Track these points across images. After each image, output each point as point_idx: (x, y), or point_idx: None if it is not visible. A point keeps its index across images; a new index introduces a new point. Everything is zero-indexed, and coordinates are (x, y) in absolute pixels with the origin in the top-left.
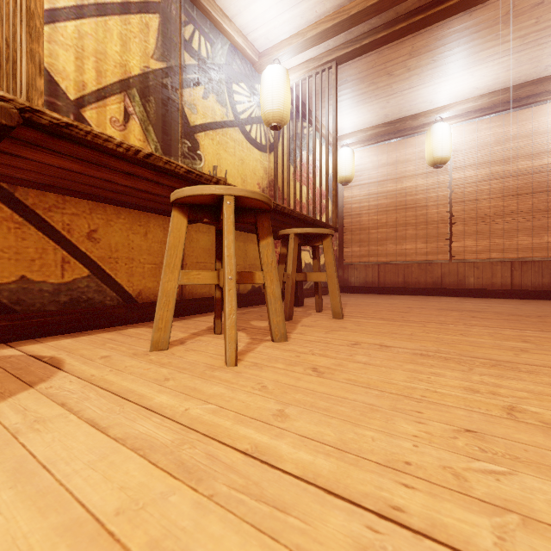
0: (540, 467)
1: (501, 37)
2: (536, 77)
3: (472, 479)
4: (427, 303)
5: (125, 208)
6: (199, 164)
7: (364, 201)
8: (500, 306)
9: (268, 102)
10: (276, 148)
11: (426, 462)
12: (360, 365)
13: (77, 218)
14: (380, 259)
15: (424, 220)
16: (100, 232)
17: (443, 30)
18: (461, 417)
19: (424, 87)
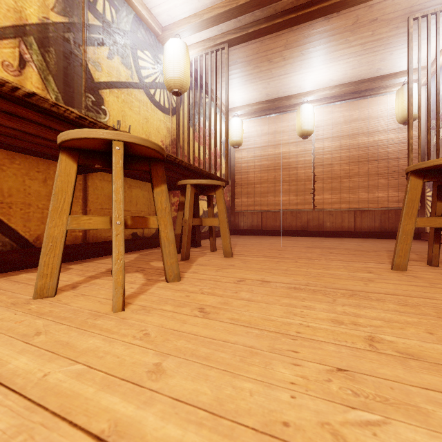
0: (408, 408)
1: (349, 42)
2: (371, 77)
3: (350, 439)
4: (297, 242)
5: (20, 154)
6: (103, 118)
7: (251, 162)
8: (348, 243)
9: (169, 70)
10: (178, 112)
11: (304, 420)
12: (243, 302)
13: None
14: (263, 208)
15: (295, 178)
16: None
17: (309, 30)
18: (332, 353)
19: (295, 74)
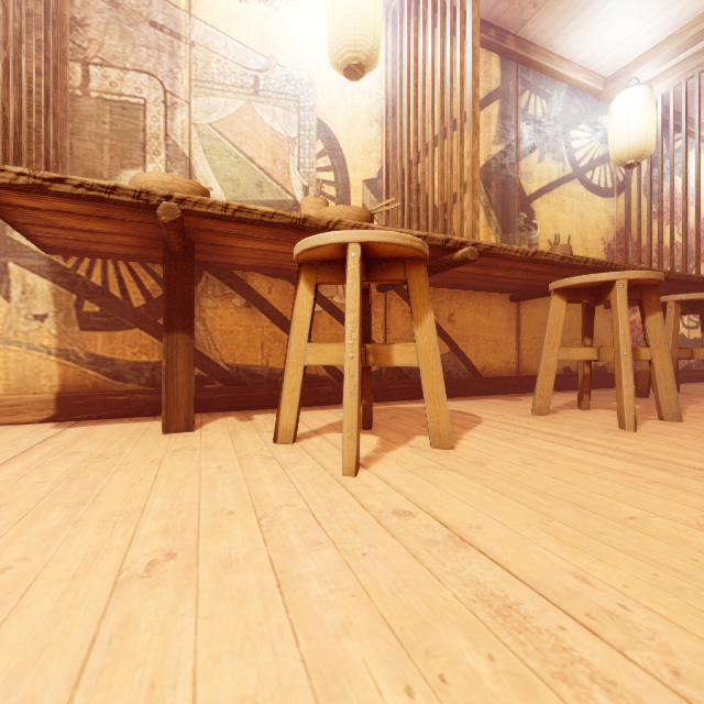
0: None
1: None
2: None
3: None
4: None
5: (473, 291)
6: (534, 233)
7: None
8: None
9: (621, 138)
10: (628, 187)
11: None
12: None
13: (442, 304)
14: None
15: None
16: (456, 314)
17: None
18: None
19: None
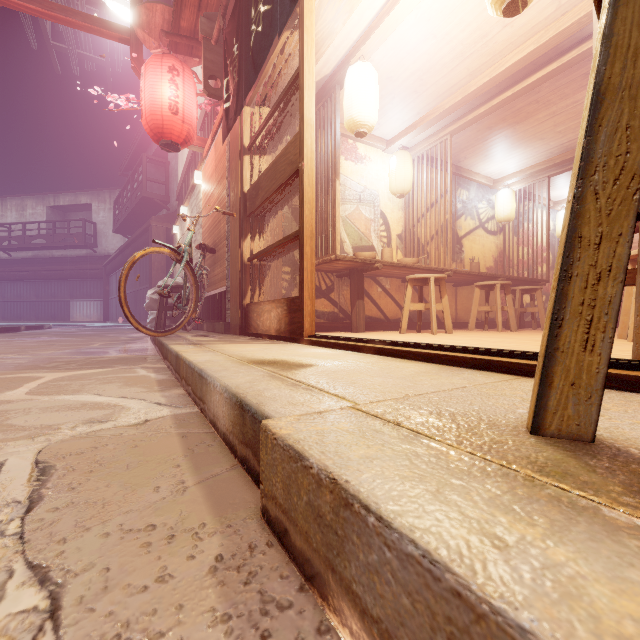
0: None
1: None
2: None
3: None
4: None
5: None
6: (463, 255)
7: None
8: None
9: (500, 211)
10: (504, 230)
11: None
12: None
13: (425, 288)
14: None
15: None
16: None
17: None
18: None
19: None
